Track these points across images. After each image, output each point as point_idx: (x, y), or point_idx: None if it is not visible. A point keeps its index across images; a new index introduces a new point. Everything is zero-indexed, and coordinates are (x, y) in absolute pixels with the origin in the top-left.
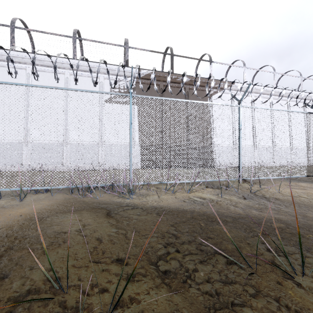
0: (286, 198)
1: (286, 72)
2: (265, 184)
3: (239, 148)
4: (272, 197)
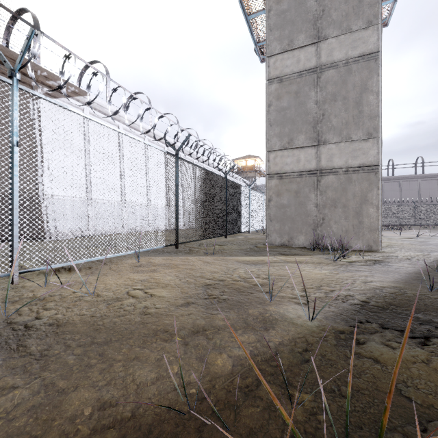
0: (92, 312)
1: (165, 114)
2: (98, 269)
3: (12, 193)
4: (55, 320)
